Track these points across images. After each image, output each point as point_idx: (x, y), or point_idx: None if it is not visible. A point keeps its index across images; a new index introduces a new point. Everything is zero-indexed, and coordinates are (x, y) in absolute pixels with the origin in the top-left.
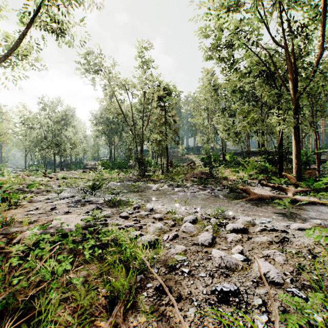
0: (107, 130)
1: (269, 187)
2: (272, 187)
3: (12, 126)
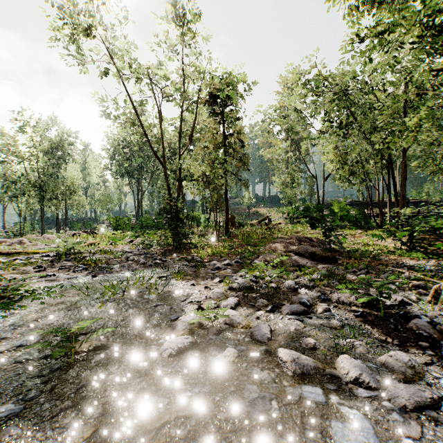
0: (131, 168)
1: None
2: None
3: None
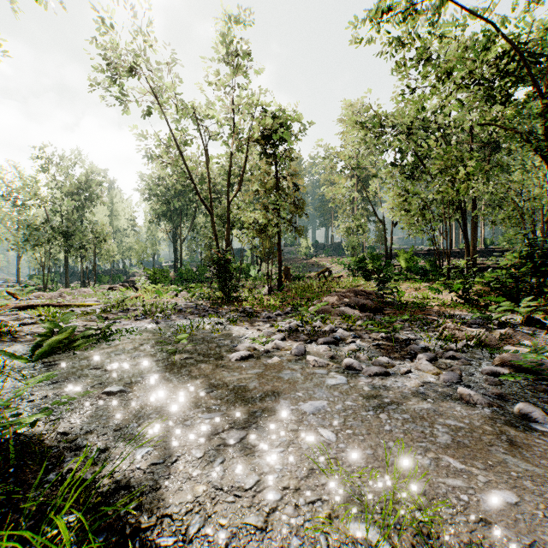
0: (168, 211)
1: None
2: None
3: None
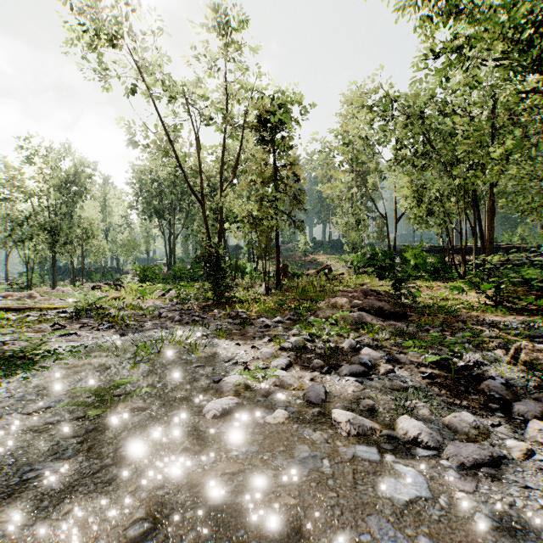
0: (162, 207)
1: None
2: None
3: None
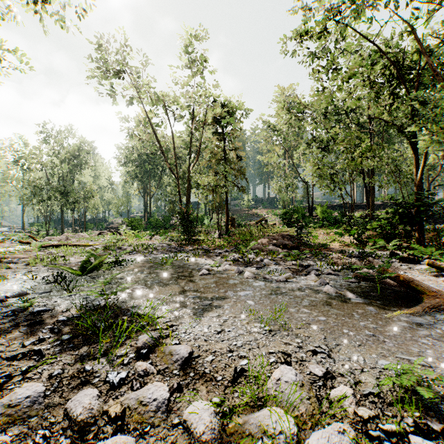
0: (140, 173)
1: (437, 269)
2: (443, 270)
3: (2, 168)
